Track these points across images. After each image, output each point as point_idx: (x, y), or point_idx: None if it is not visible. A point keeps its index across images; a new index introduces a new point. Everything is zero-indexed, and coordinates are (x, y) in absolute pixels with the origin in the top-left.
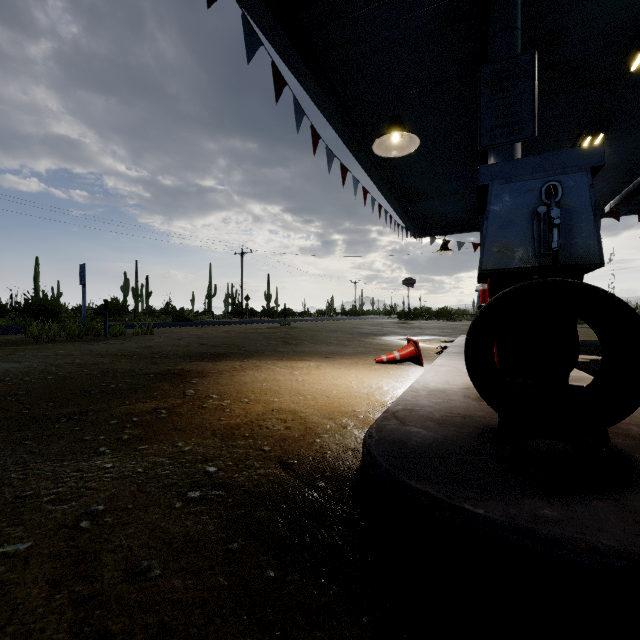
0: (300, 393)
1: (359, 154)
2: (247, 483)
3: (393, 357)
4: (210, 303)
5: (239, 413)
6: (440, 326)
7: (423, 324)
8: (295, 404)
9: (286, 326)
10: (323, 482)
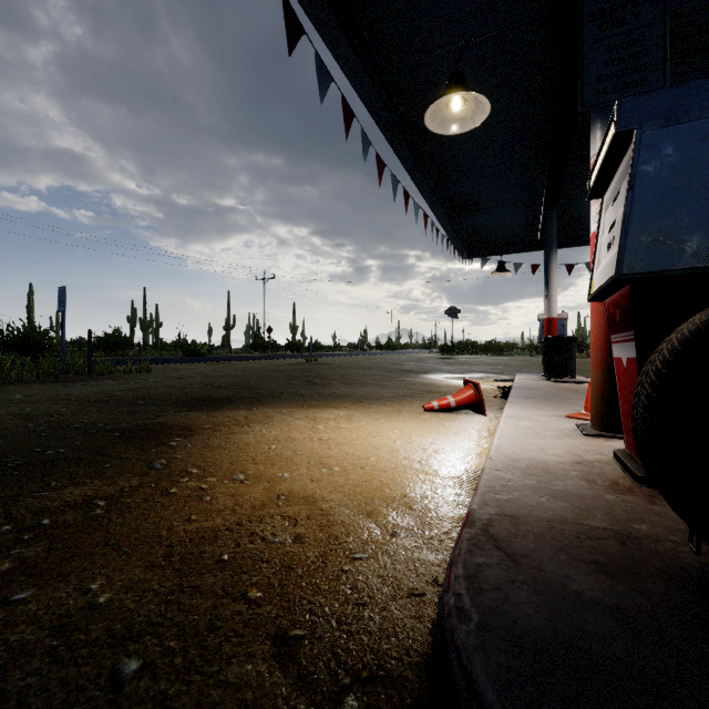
0: (323, 462)
1: (401, 148)
2: None
3: (447, 403)
4: (228, 335)
5: (224, 504)
6: (490, 362)
7: (470, 359)
8: (314, 483)
9: (313, 362)
10: (358, 703)
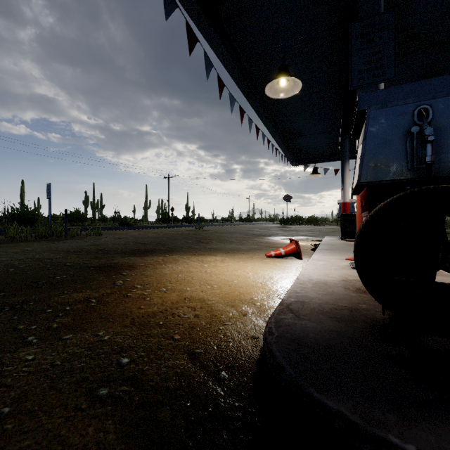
0: (208, 283)
1: (253, 101)
2: (155, 377)
3: (279, 253)
4: (146, 213)
5: (157, 301)
6: (310, 229)
7: (298, 228)
8: (203, 293)
9: (200, 229)
10: (226, 374)
